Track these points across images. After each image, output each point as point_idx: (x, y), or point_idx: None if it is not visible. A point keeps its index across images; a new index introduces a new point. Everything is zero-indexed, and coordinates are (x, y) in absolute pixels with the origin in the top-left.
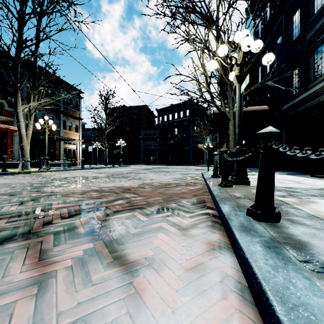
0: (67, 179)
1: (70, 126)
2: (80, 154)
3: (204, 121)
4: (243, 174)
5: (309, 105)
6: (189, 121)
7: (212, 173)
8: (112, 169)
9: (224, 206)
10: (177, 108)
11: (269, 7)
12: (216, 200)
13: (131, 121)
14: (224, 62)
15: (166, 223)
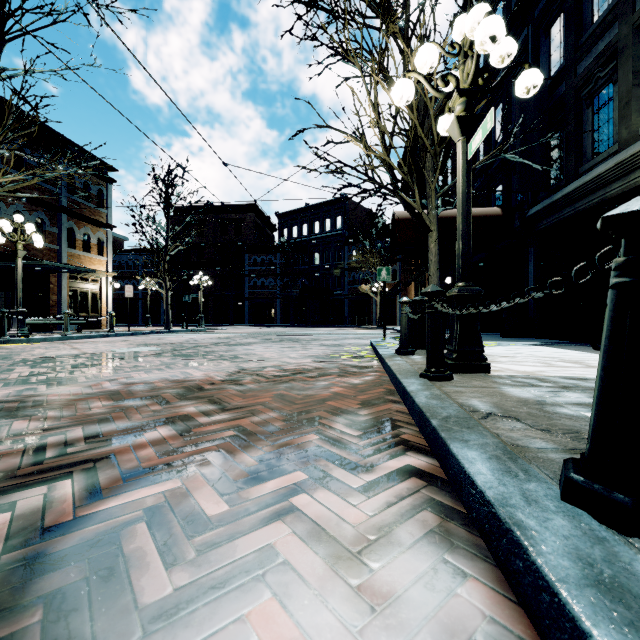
0: (54, 361)
1: (85, 242)
2: (108, 303)
3: (373, 238)
4: (475, 349)
5: (584, 205)
6: (343, 238)
7: (393, 343)
8: (178, 336)
9: (467, 453)
10: (318, 211)
11: (501, 14)
12: (435, 428)
13: (225, 235)
14: (430, 86)
15: (288, 524)
